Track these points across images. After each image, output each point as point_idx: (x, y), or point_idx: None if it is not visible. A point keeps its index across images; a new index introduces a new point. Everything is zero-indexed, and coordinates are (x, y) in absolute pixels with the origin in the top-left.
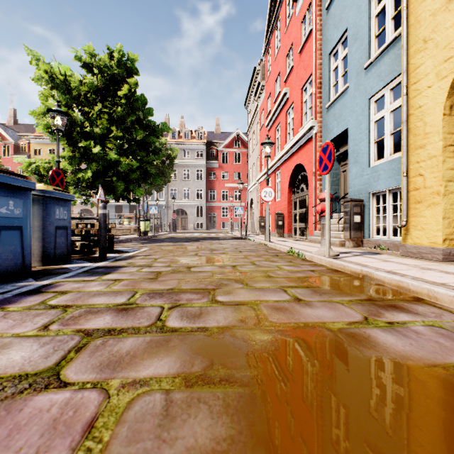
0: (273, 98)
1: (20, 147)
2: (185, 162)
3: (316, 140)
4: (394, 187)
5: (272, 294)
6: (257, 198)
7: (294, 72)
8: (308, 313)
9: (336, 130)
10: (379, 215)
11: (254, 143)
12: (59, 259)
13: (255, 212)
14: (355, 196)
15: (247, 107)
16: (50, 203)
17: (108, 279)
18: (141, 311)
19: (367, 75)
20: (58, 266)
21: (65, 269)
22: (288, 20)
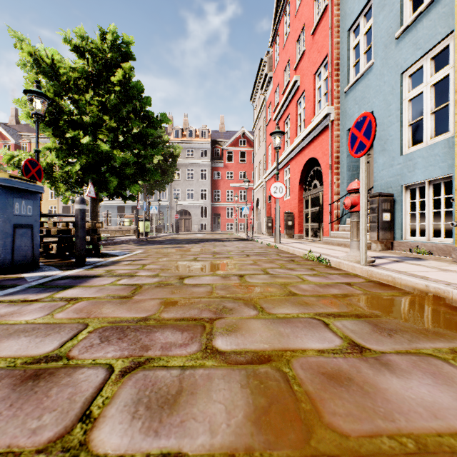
0: (281, 89)
1: (21, 147)
2: (189, 162)
3: (333, 129)
4: (436, 177)
5: (306, 331)
6: (263, 198)
7: (305, 56)
8: (399, 395)
9: (357, 115)
10: (414, 212)
11: (260, 140)
12: (19, 265)
13: (262, 212)
14: (382, 191)
15: (253, 103)
16: (5, 194)
17: (61, 299)
18: (64, 380)
19: (398, 46)
20: (14, 275)
21: (19, 280)
22: (298, 2)
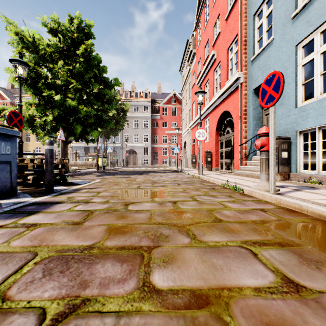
0: (202, 61)
1: (15, 105)
2: (135, 115)
3: (242, 89)
4: (325, 124)
5: (238, 263)
6: (189, 141)
7: (220, 36)
8: None
9: (261, 78)
10: (306, 151)
11: (187, 99)
12: None
13: (188, 151)
14: (280, 135)
15: (181, 72)
16: None
17: (23, 225)
18: None
19: (294, 24)
20: None
21: None
22: None
